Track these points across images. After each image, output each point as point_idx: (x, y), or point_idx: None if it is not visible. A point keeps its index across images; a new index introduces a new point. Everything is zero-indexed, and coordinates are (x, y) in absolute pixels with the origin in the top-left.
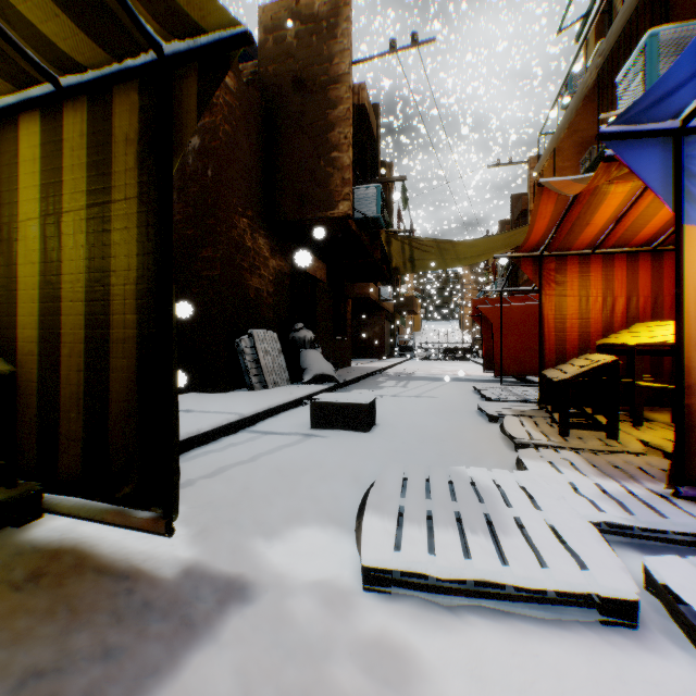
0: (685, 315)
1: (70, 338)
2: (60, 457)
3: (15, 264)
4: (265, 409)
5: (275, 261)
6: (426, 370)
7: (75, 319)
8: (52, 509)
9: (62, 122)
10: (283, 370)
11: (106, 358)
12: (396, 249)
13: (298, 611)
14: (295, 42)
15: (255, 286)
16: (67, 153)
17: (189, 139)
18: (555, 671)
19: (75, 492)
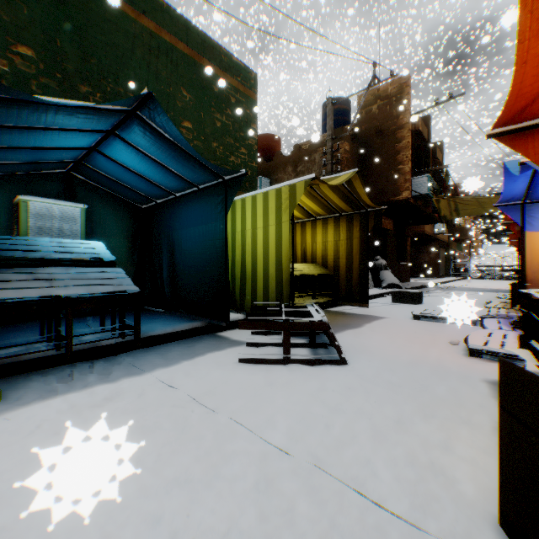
0: (525, 259)
1: (341, 267)
2: (339, 293)
3: (326, 251)
4: (369, 295)
5: None
6: (472, 285)
7: (343, 263)
8: (339, 303)
9: (339, 220)
10: (370, 280)
11: (351, 271)
12: (443, 205)
13: (398, 319)
14: (377, 111)
15: None
16: (341, 227)
17: None
18: (450, 325)
19: (342, 301)
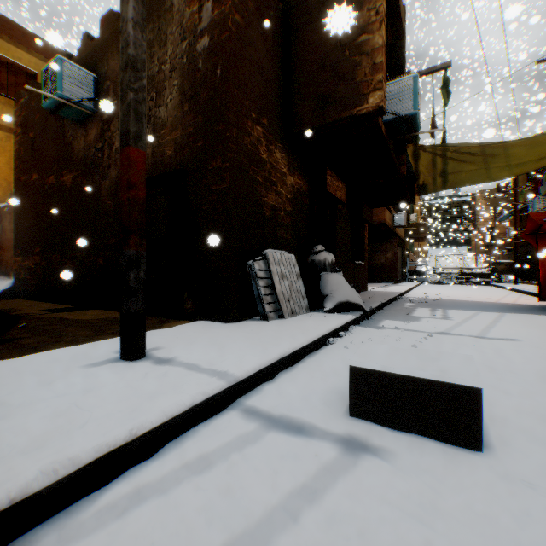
0: None
1: None
2: None
3: None
4: (275, 360)
5: (293, 178)
6: (451, 295)
7: None
8: None
9: None
10: (301, 296)
11: None
12: (424, 163)
13: None
14: None
15: (270, 203)
16: None
17: (199, 42)
18: None
19: None
